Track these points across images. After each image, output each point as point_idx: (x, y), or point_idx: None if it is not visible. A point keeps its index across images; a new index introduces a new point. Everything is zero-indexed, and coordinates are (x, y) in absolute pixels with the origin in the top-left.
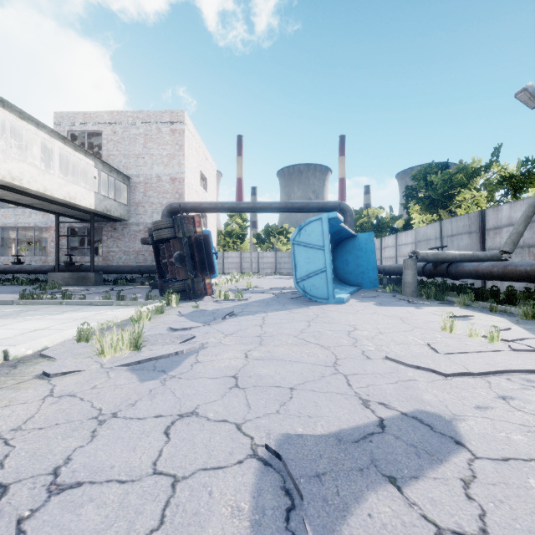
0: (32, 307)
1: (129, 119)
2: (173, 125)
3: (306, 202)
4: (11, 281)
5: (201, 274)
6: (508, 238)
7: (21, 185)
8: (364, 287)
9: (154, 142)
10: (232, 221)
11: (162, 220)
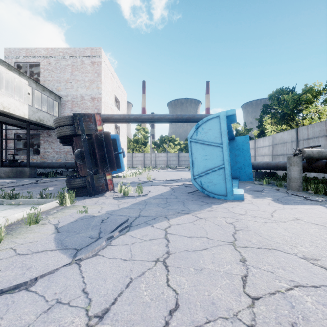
0: None
1: (60, 53)
2: (93, 59)
3: (192, 114)
4: None
5: (102, 171)
6: None
7: None
8: (241, 179)
9: (78, 71)
10: (138, 133)
11: (61, 117)
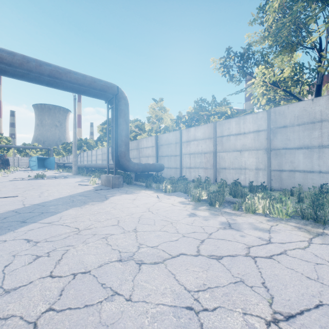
0: None
1: None
2: None
3: (38, 147)
4: None
5: (7, 166)
6: None
7: None
8: (52, 169)
9: None
10: (0, 140)
11: None
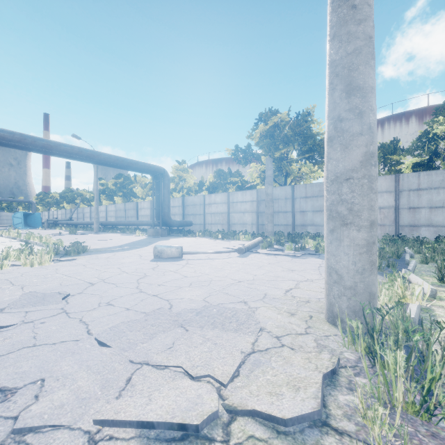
0: None
1: None
2: None
3: (15, 199)
4: None
5: None
6: (69, 216)
7: None
8: (37, 228)
9: None
10: None
11: None
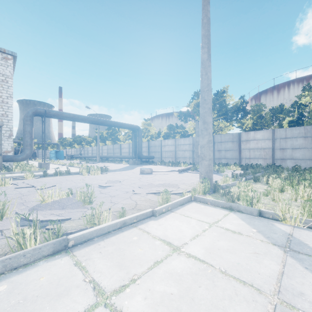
0: None
1: None
2: None
3: (49, 142)
4: None
5: (35, 157)
6: (79, 153)
7: None
8: (61, 159)
9: None
10: None
11: None
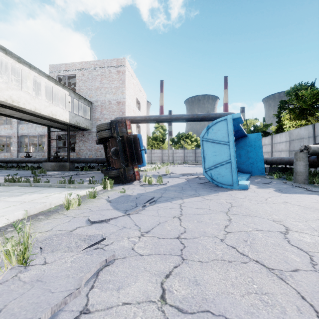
0: (10, 188)
1: (92, 65)
2: (118, 68)
3: (207, 114)
4: (22, 167)
5: (131, 164)
6: None
7: (18, 105)
8: (253, 174)
9: (106, 79)
10: (157, 130)
11: (102, 124)
